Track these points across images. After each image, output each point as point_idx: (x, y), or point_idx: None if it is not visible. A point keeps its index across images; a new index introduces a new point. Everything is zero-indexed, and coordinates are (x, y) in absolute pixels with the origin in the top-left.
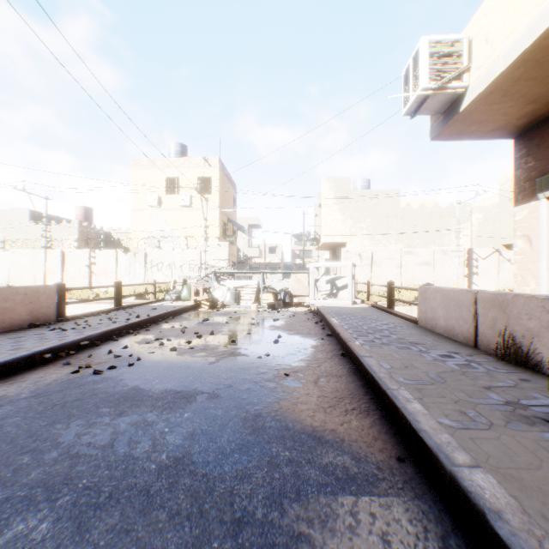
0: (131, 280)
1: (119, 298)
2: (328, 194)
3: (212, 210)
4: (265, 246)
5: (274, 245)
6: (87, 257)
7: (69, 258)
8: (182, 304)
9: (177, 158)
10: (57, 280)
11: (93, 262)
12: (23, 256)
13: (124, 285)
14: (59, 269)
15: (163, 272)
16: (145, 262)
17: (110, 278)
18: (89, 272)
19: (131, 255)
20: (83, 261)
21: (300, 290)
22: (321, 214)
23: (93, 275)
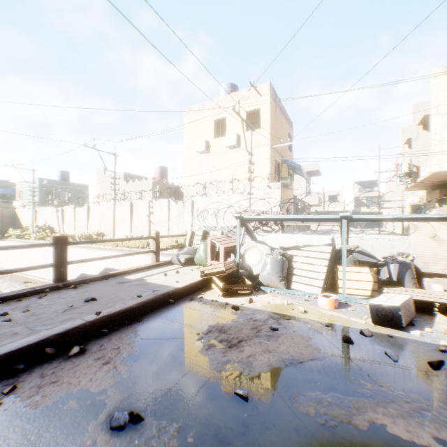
0: (180, 229)
1: (58, 268)
2: (443, 93)
3: (261, 147)
4: (324, 195)
5: (334, 193)
6: (147, 207)
7: (135, 209)
8: (178, 278)
9: (225, 96)
10: (127, 228)
11: (150, 212)
12: (107, 208)
13: (78, 242)
14: (128, 219)
15: (208, 221)
16: (192, 211)
17: (163, 227)
18: (148, 221)
19: (180, 203)
20: (144, 211)
21: (442, 260)
22: (420, 135)
23: (151, 224)
